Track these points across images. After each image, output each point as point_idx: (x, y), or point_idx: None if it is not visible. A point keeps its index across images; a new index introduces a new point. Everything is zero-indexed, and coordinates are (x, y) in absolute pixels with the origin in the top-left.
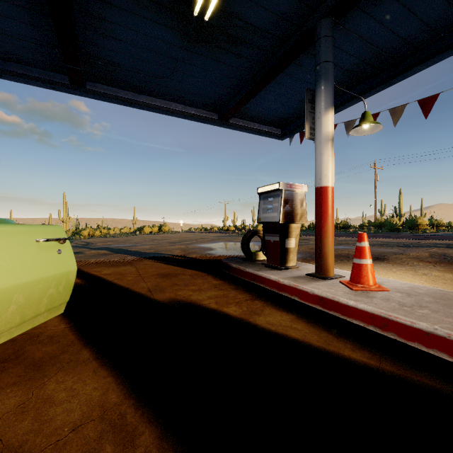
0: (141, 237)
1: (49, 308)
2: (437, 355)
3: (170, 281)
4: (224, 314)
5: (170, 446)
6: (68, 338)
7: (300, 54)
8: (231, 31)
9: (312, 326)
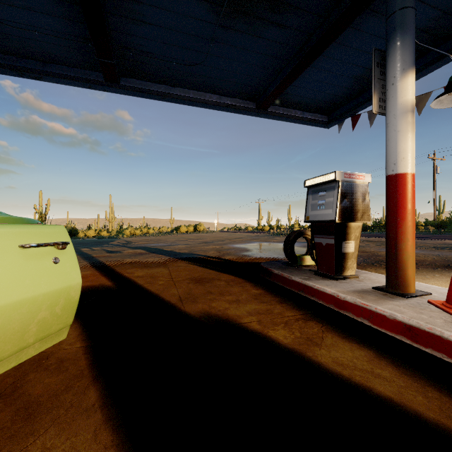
0: (178, 236)
1: (41, 337)
2: None
3: (204, 288)
4: (270, 341)
5: None
6: (78, 365)
7: (361, 11)
8: None
9: (406, 374)
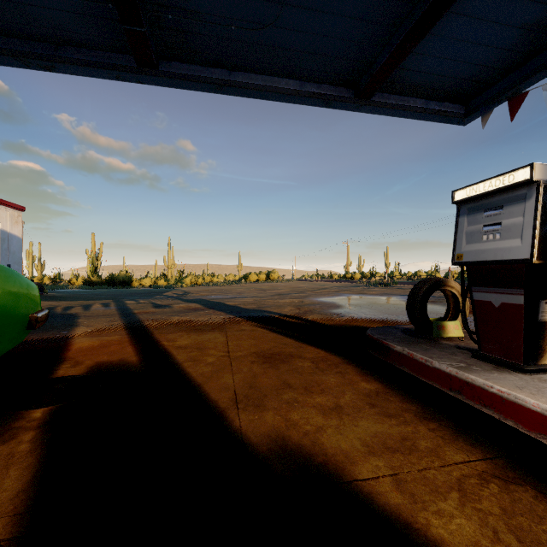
0: (246, 286)
1: None
2: None
3: (277, 373)
4: None
5: None
6: None
7: None
8: None
9: None
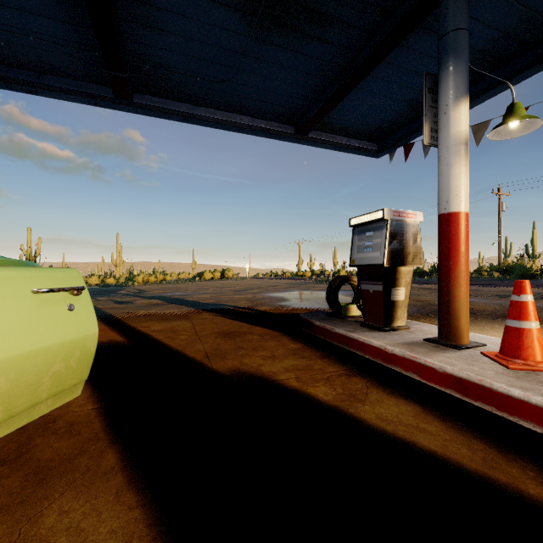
0: (201, 284)
1: (55, 393)
2: None
3: (234, 342)
4: (309, 398)
5: None
6: (92, 428)
7: (412, 29)
8: (314, 5)
9: (453, 428)
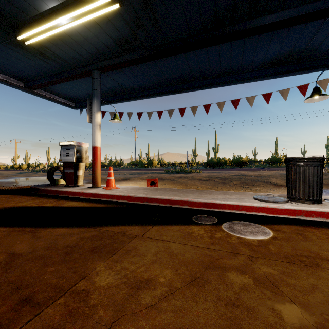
0: None
1: None
2: (125, 201)
3: None
4: (44, 206)
5: (39, 228)
6: None
7: (85, 77)
8: (42, 51)
9: (88, 203)
